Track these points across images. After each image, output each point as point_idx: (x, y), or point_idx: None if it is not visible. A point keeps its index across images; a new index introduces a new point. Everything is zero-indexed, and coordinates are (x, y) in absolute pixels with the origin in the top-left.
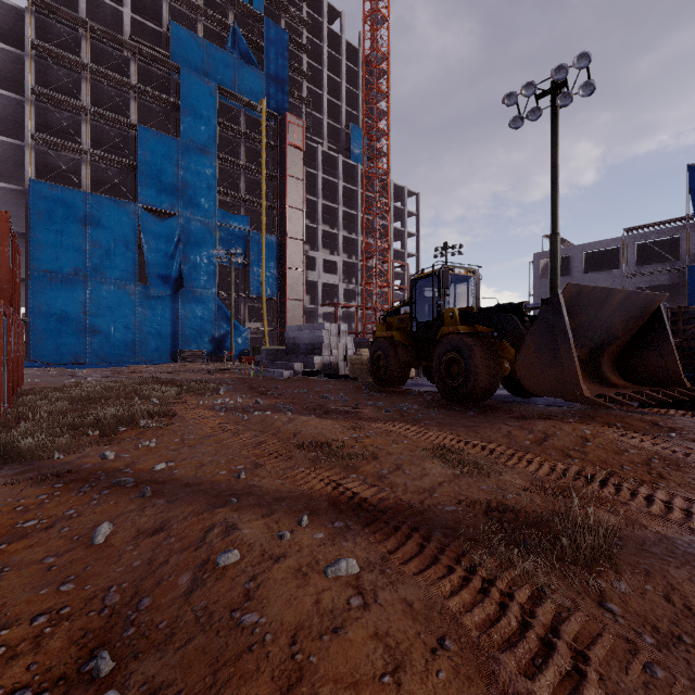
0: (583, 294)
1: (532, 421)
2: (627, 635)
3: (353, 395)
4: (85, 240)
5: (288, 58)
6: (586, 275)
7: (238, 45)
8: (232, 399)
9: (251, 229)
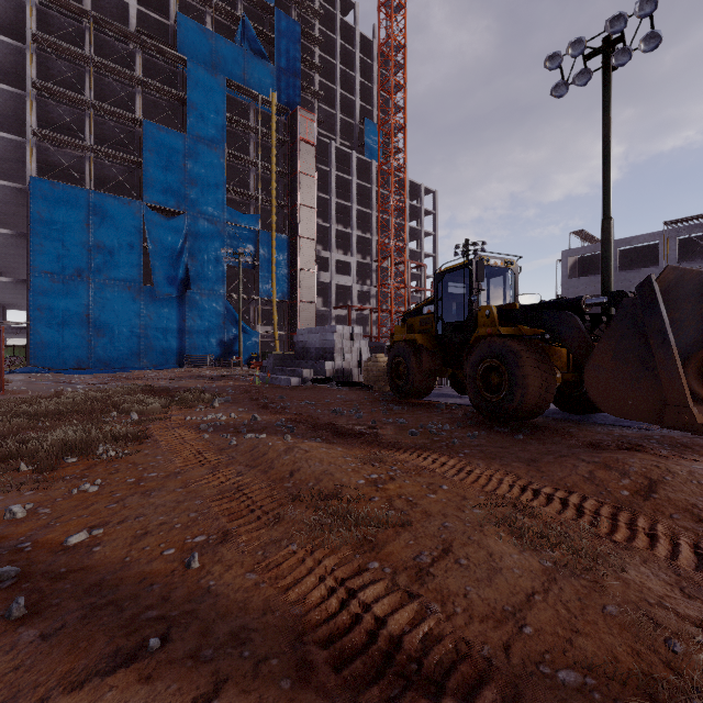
0: (683, 282)
1: (620, 457)
2: None
3: (369, 409)
4: (88, 240)
5: (299, 50)
6: (621, 273)
7: (248, 37)
8: (227, 413)
9: (261, 229)
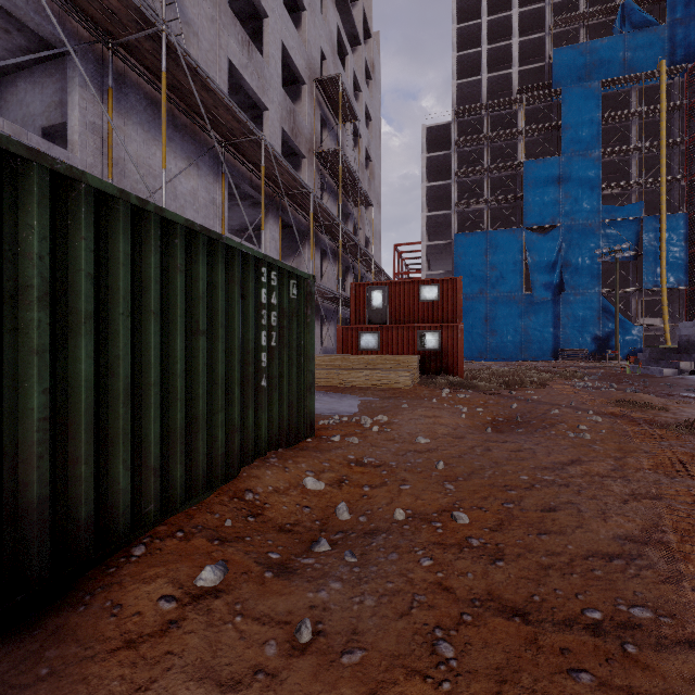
0: None
1: None
2: (693, 442)
3: None
4: (486, 267)
5: None
6: None
7: (628, 18)
8: (592, 383)
9: (646, 212)
